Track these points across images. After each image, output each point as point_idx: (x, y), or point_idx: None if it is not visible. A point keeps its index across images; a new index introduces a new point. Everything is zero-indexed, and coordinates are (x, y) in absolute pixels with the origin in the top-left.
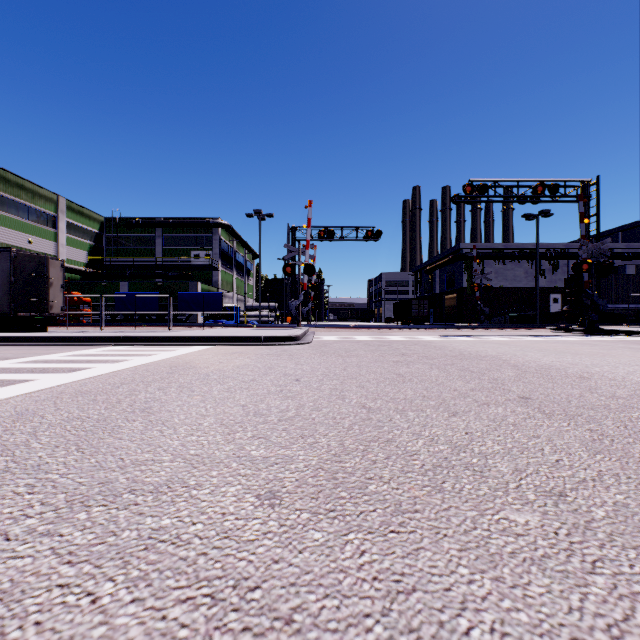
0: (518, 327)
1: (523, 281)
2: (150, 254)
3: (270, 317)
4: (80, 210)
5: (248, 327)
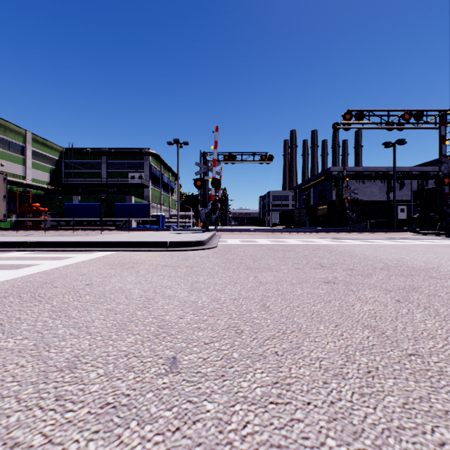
0: (386, 231)
1: (377, 196)
2: (97, 175)
3: (188, 223)
4: (44, 142)
5: (166, 231)
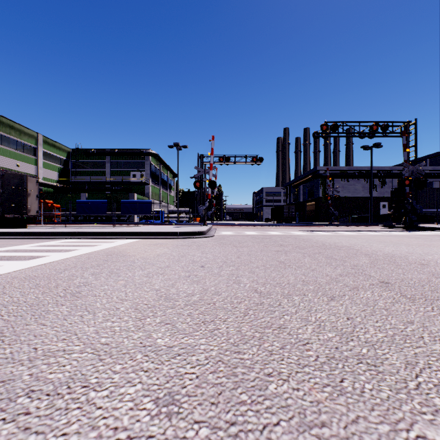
0: (359, 225)
1: (361, 193)
2: (102, 174)
3: (185, 218)
4: (53, 143)
5: (169, 225)
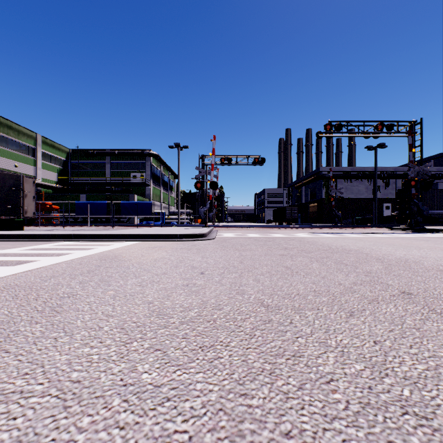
0: (363, 227)
1: (364, 194)
2: (102, 175)
3: (186, 219)
4: (52, 144)
5: (170, 227)
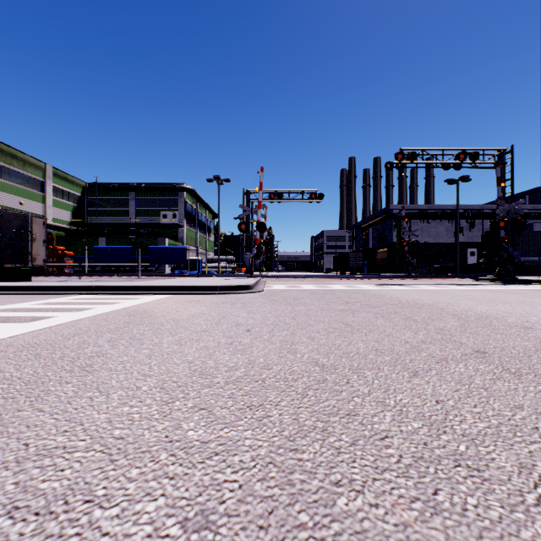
0: (442, 277)
1: (444, 237)
2: (125, 214)
3: (228, 268)
4: (65, 176)
5: (208, 277)
